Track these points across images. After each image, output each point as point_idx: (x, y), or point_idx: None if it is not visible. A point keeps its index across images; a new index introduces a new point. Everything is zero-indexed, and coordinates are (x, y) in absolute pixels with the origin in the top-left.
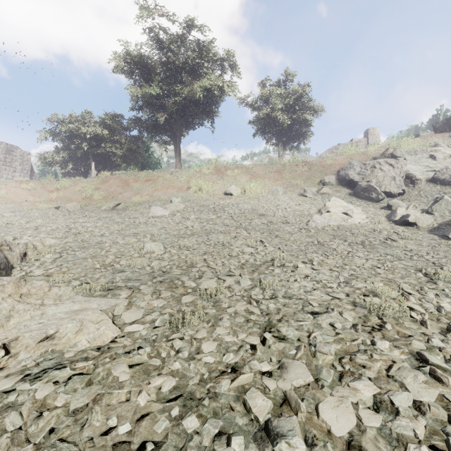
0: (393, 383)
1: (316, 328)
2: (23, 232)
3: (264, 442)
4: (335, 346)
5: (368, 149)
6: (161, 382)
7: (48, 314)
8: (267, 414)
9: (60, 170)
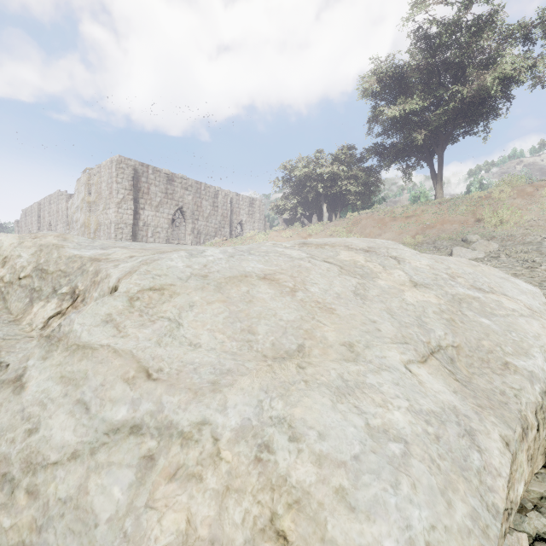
0: None
1: None
2: None
3: None
4: None
5: None
6: None
7: None
8: None
9: (279, 217)
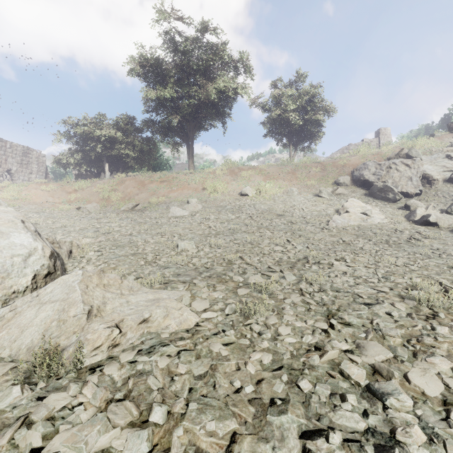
0: None
1: (374, 316)
2: (54, 231)
3: (372, 400)
4: (399, 331)
5: (382, 149)
6: (259, 357)
7: (132, 302)
8: (365, 380)
9: (73, 171)
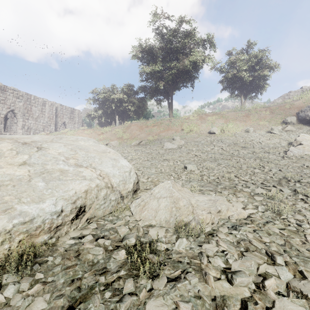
0: None
1: None
2: None
3: None
4: None
5: None
6: None
7: (200, 200)
8: None
9: (95, 121)
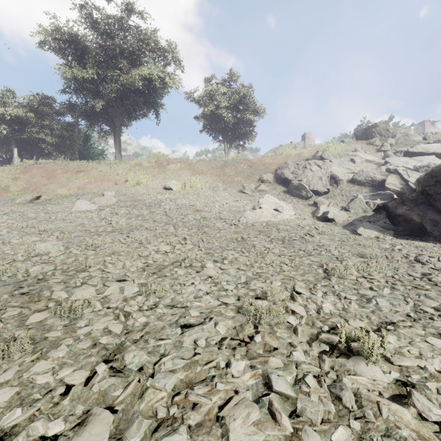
0: (217, 431)
1: (174, 349)
2: None
3: None
4: (181, 375)
5: (303, 150)
6: None
7: None
8: None
9: None
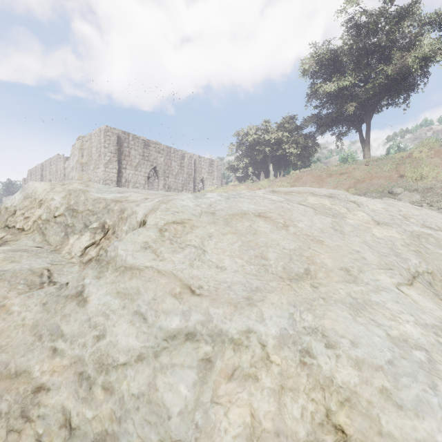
0: None
1: None
2: None
3: None
4: None
5: None
6: None
7: None
8: None
9: (232, 175)
